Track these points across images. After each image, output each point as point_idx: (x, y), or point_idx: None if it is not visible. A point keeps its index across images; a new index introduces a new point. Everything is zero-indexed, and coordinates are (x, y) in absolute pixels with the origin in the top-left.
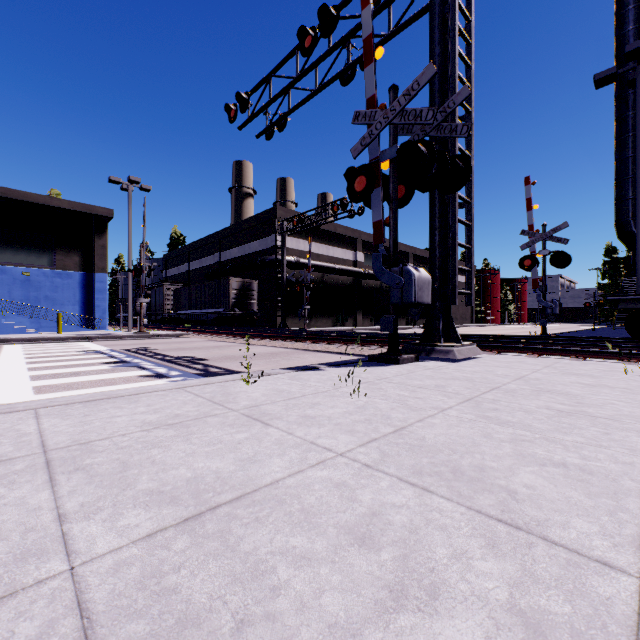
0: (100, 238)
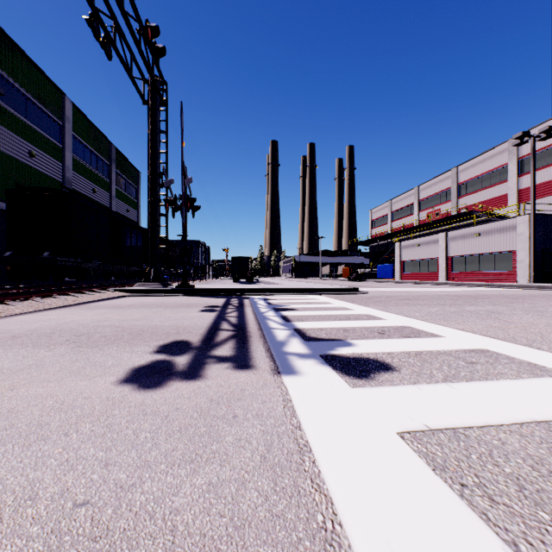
0: None
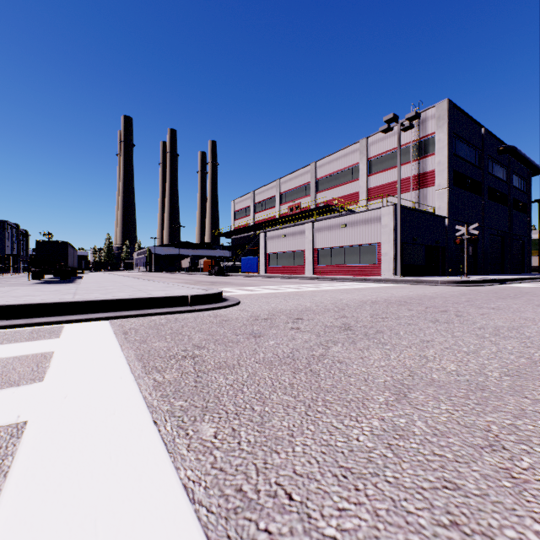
0: None
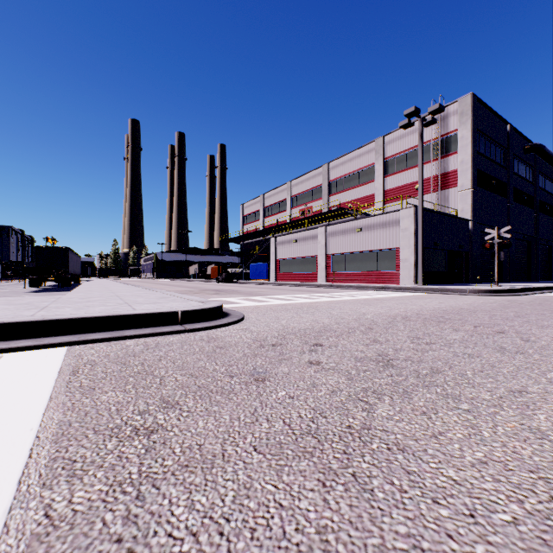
0: None
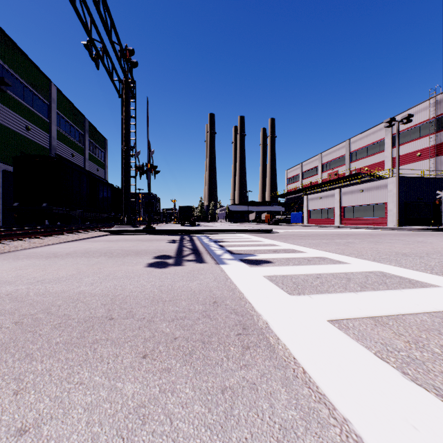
0: None
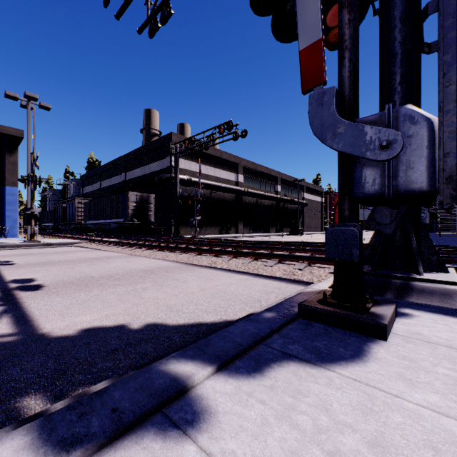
0: (11, 155)
